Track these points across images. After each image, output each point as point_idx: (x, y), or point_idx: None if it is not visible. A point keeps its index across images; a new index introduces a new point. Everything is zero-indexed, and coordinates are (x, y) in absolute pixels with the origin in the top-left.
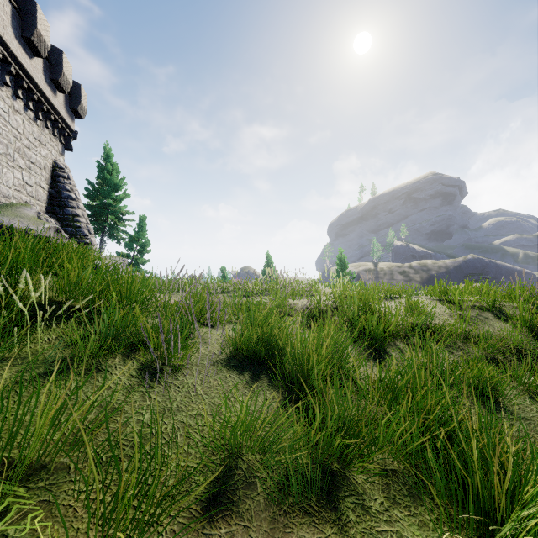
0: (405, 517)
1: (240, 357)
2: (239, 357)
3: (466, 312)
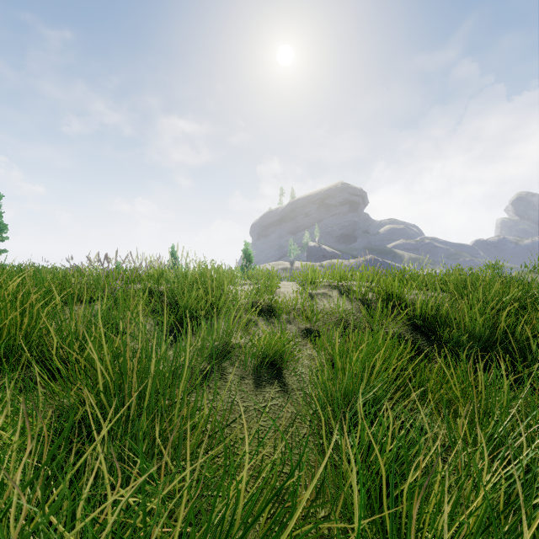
0: None
1: None
2: None
3: (316, 290)
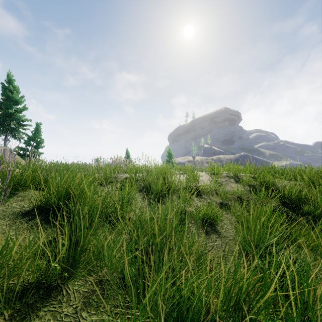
0: (89, 316)
1: (45, 209)
2: (44, 209)
3: (220, 179)
